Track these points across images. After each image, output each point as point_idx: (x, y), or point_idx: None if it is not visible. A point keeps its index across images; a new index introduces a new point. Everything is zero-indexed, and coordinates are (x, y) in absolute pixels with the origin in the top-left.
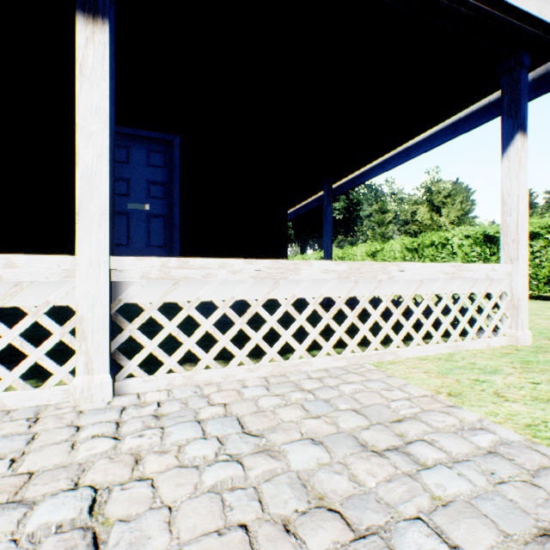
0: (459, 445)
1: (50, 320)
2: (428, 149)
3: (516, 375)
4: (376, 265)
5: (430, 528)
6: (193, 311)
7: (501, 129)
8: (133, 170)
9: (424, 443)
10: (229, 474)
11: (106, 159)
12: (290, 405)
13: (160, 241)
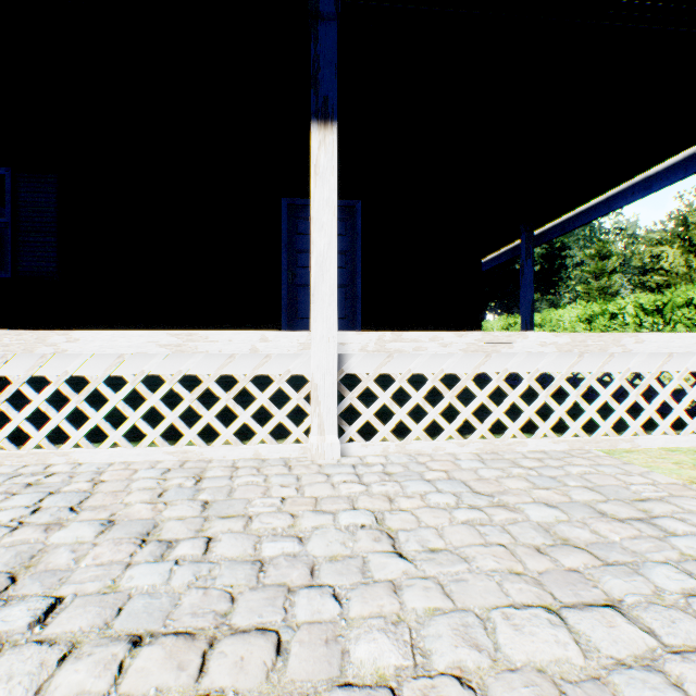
0: None
1: (289, 387)
2: (680, 178)
3: None
4: (606, 336)
5: (679, 569)
6: (404, 383)
7: None
8: None
9: (673, 519)
10: (474, 516)
11: (334, 245)
12: (513, 477)
13: (341, 312)
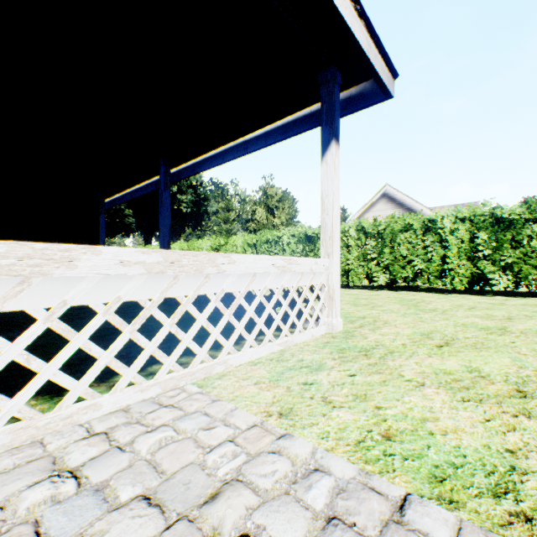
0: (293, 523)
1: None
2: (263, 146)
3: (337, 368)
4: (203, 255)
5: None
6: None
7: (321, 134)
8: None
9: None
10: None
11: None
12: (7, 533)
13: None
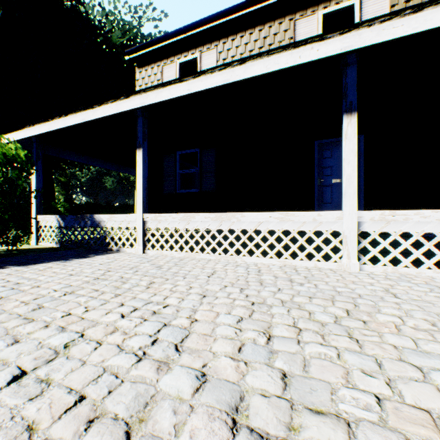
0: None
1: (331, 236)
2: None
3: None
4: None
5: None
6: (397, 237)
7: None
8: (334, 161)
9: None
10: (439, 295)
11: (355, 170)
12: None
13: None
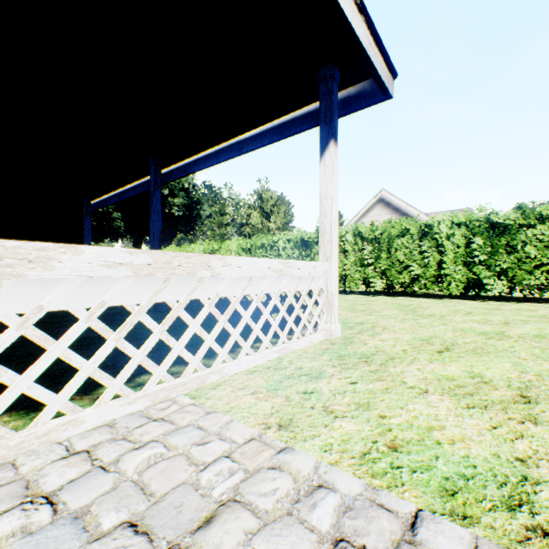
0: (297, 548)
1: None
2: (259, 146)
3: (338, 375)
4: (196, 257)
5: None
6: None
7: (319, 134)
8: None
9: None
10: None
11: None
12: None
13: None
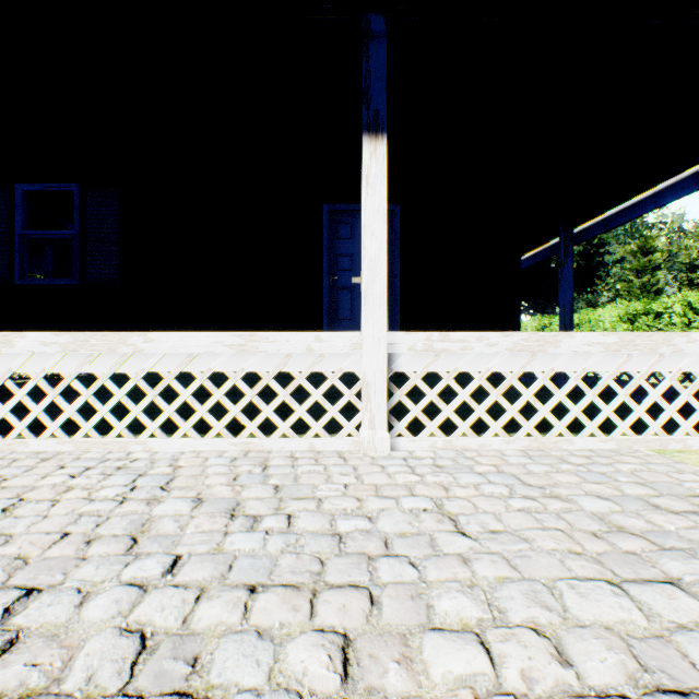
0: None
1: (341, 384)
2: None
3: None
4: (656, 336)
5: None
6: (451, 381)
7: None
8: (356, 245)
9: None
10: (528, 505)
11: (384, 250)
12: (562, 472)
13: None
